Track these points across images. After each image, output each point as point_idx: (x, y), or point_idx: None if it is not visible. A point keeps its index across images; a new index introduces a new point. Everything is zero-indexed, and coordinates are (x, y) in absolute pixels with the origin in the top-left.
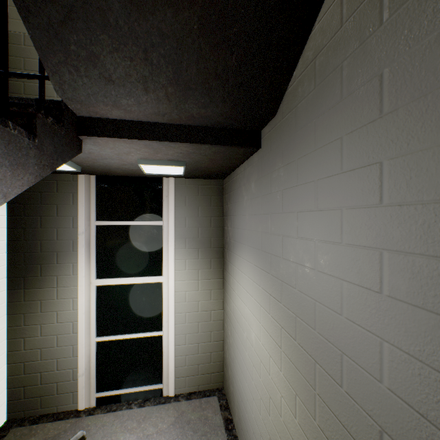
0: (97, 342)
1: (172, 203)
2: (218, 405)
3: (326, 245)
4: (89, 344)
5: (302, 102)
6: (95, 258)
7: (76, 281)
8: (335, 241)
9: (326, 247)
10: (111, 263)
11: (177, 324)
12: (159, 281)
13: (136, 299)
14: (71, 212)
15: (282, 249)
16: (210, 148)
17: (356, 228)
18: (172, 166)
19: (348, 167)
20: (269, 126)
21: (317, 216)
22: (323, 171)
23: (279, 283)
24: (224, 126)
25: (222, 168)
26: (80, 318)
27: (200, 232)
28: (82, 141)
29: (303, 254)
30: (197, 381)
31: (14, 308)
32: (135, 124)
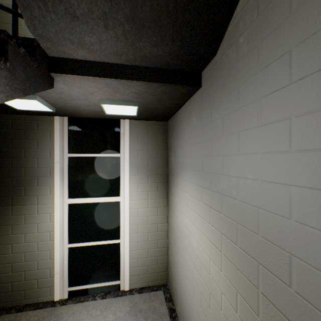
0: (69, 248)
1: (127, 139)
2: (164, 298)
3: (271, 156)
4: (62, 249)
5: (243, 33)
6: (68, 182)
7: (52, 200)
8: (283, 150)
9: (271, 158)
10: (80, 186)
11: (131, 234)
12: (117, 200)
13: (99, 214)
14: (48, 146)
15: (222, 167)
16: (159, 87)
17: (309, 133)
18: (127, 105)
19: (298, 76)
20: (210, 65)
21: (260, 131)
22: (268, 88)
23: (219, 196)
24: (171, 67)
25: (167, 109)
26: (55, 229)
27: (149, 162)
28: (54, 79)
29: (245, 168)
30: (147, 279)
31: (4, 220)
32: (97, 64)
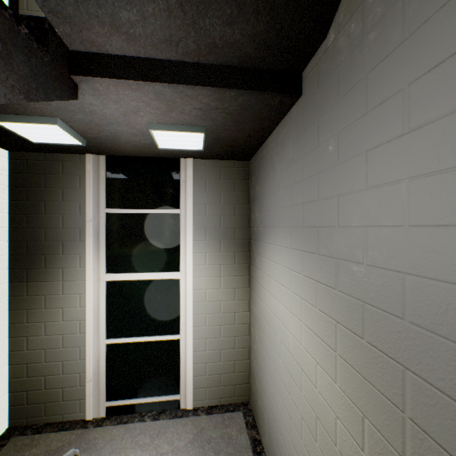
0: (107, 345)
1: (190, 188)
2: (244, 423)
3: (429, 180)
4: (97, 346)
5: None
6: (105, 250)
7: (83, 275)
8: (454, 165)
9: (429, 183)
10: (123, 256)
11: (196, 326)
12: (176, 277)
13: (150, 297)
14: (77, 197)
15: (337, 214)
16: (236, 97)
17: None
18: (189, 132)
19: None
20: (316, 57)
21: (408, 142)
22: (423, 64)
23: (332, 262)
24: (255, 64)
25: (249, 138)
26: (87, 316)
27: (222, 222)
28: (78, 87)
29: (378, 209)
30: (219, 394)
31: (16, 303)
32: (142, 62)
